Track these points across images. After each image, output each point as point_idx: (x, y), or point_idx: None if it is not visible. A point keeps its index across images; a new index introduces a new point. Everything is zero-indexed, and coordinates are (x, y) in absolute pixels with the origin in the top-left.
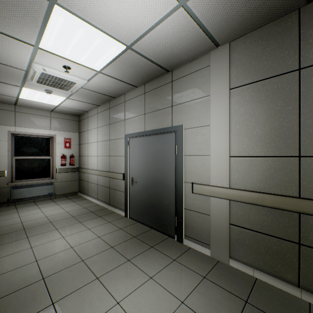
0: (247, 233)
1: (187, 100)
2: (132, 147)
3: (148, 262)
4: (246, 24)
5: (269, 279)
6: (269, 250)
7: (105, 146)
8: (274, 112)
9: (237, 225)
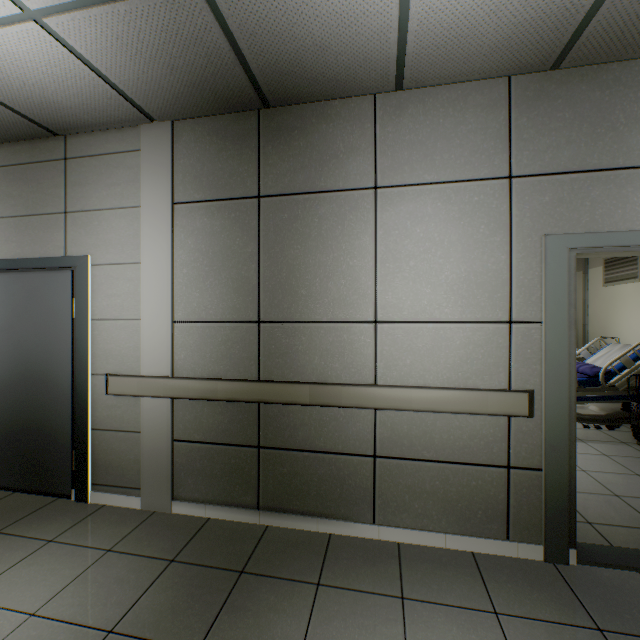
0: (199, 448)
1: (98, 205)
2: None
3: None
4: (189, 103)
5: (225, 514)
6: (226, 468)
7: None
8: (232, 254)
9: (185, 439)
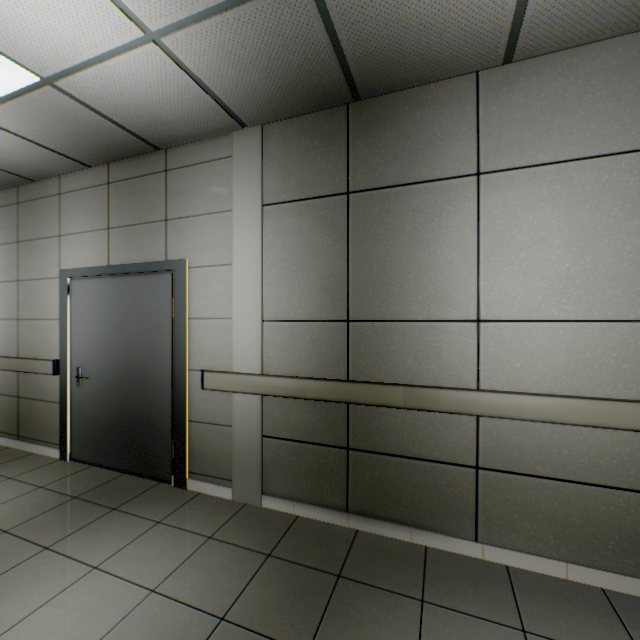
0: (287, 446)
1: (194, 212)
2: (79, 299)
3: (97, 540)
4: (280, 105)
5: (314, 513)
6: (314, 467)
7: (5, 296)
8: (320, 252)
9: (273, 436)
